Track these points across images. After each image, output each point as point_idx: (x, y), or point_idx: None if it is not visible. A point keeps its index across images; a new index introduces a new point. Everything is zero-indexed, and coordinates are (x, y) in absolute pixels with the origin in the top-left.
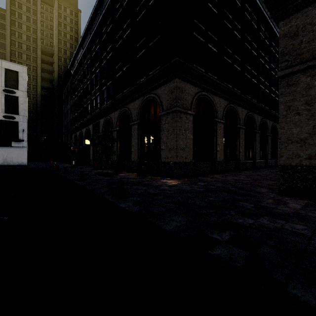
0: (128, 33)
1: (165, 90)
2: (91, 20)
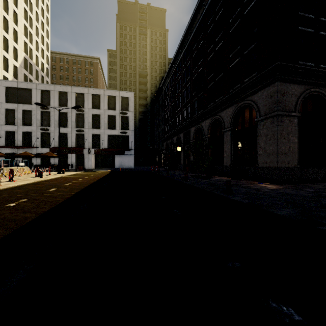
0: (220, 45)
1: (262, 95)
2: (183, 41)
